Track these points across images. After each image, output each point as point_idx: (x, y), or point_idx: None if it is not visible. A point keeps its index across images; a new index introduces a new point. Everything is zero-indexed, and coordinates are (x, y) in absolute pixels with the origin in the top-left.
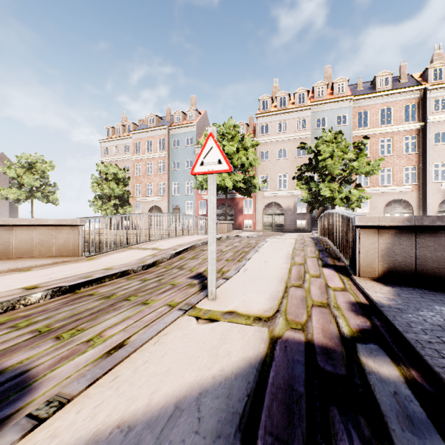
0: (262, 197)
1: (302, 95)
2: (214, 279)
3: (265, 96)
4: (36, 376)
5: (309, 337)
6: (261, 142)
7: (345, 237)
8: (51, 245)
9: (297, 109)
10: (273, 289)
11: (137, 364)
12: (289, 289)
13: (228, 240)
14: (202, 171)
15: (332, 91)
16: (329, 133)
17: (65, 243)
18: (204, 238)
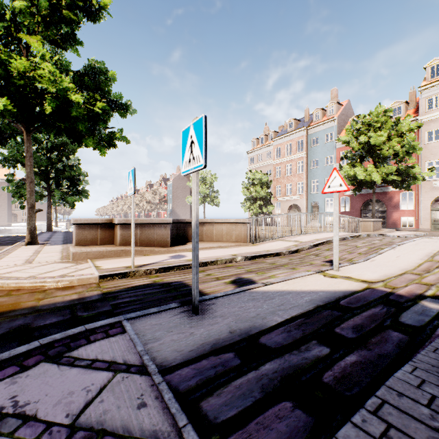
0: (429, 189)
1: None
2: (337, 258)
3: (436, 60)
4: (255, 281)
5: (393, 291)
6: (428, 120)
7: None
8: (231, 235)
9: None
10: (389, 272)
11: (294, 282)
12: (405, 274)
13: (367, 238)
14: (329, 191)
15: None
16: None
17: (239, 233)
18: (340, 235)
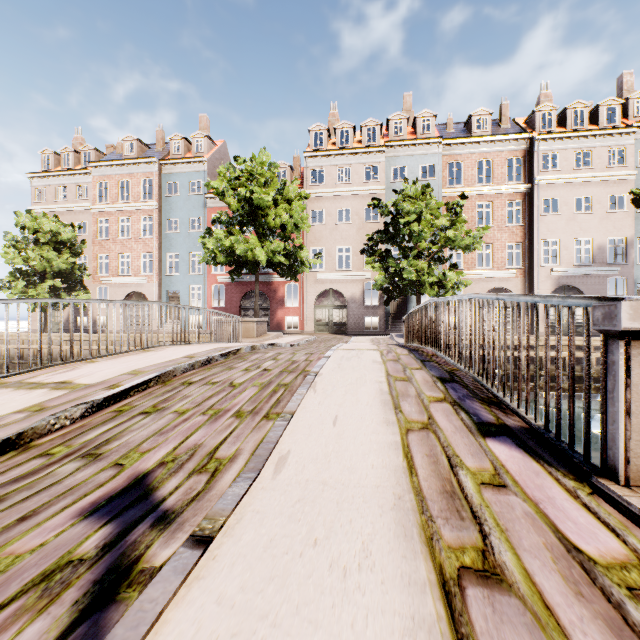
0: (314, 281)
1: (372, 130)
2: None
3: (319, 127)
4: None
5: None
6: (313, 197)
7: (518, 355)
8: None
9: (366, 150)
10: (404, 632)
11: None
12: (470, 618)
13: (253, 355)
14: None
15: (413, 130)
16: (414, 186)
17: None
18: (202, 352)
